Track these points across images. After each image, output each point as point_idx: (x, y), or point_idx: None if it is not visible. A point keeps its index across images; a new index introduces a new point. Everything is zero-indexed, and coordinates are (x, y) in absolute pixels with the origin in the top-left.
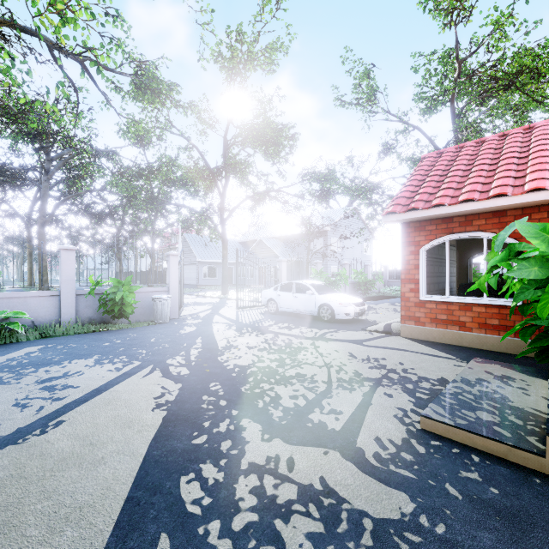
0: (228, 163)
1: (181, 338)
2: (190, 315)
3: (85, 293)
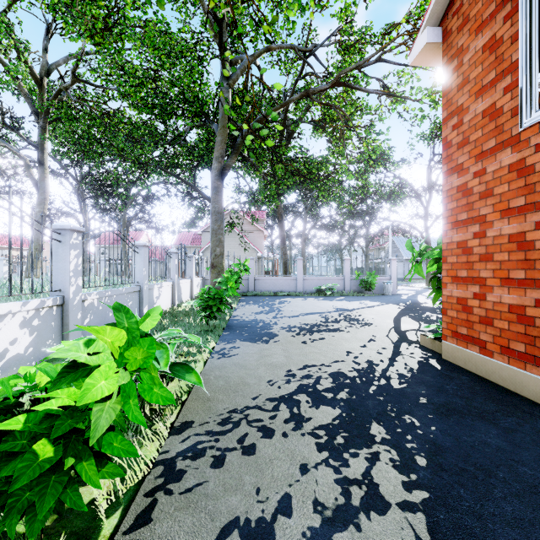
0: (431, 183)
1: (400, 300)
2: (403, 294)
3: (353, 279)
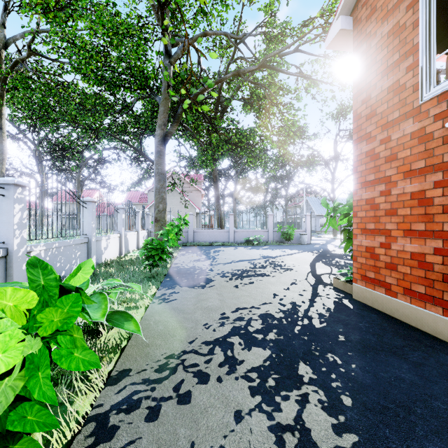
0: (337, 154)
1: (314, 248)
2: (315, 243)
3: (275, 231)
